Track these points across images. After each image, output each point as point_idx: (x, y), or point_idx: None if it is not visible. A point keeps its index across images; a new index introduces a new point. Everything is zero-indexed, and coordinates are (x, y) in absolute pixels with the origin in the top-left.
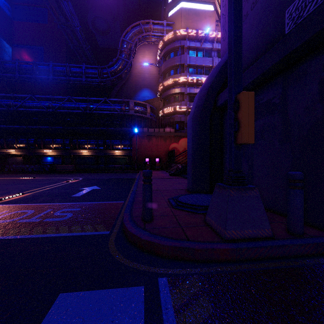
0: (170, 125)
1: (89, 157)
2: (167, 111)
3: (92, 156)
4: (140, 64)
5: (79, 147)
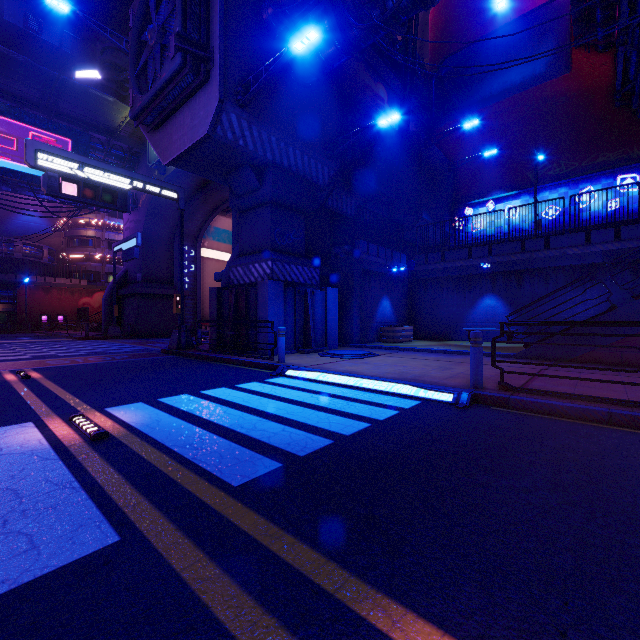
0: (79, 274)
1: None
2: (76, 256)
3: None
4: None
5: None
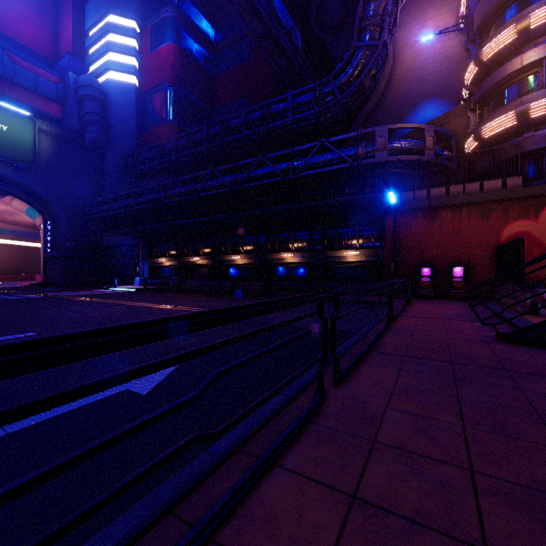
0: (503, 171)
1: (297, 267)
2: (493, 129)
3: (302, 265)
4: (414, 48)
5: (280, 248)
